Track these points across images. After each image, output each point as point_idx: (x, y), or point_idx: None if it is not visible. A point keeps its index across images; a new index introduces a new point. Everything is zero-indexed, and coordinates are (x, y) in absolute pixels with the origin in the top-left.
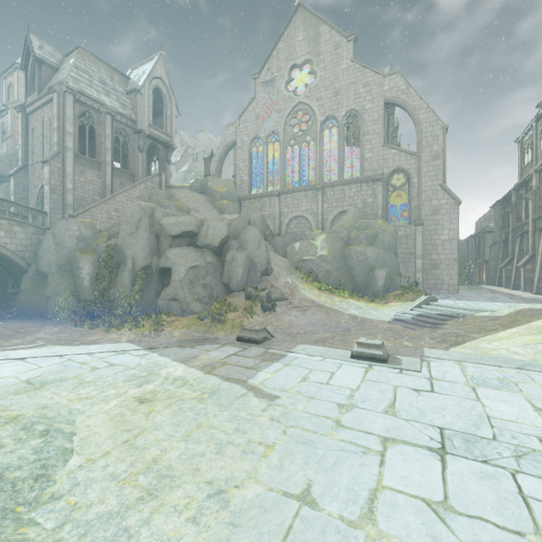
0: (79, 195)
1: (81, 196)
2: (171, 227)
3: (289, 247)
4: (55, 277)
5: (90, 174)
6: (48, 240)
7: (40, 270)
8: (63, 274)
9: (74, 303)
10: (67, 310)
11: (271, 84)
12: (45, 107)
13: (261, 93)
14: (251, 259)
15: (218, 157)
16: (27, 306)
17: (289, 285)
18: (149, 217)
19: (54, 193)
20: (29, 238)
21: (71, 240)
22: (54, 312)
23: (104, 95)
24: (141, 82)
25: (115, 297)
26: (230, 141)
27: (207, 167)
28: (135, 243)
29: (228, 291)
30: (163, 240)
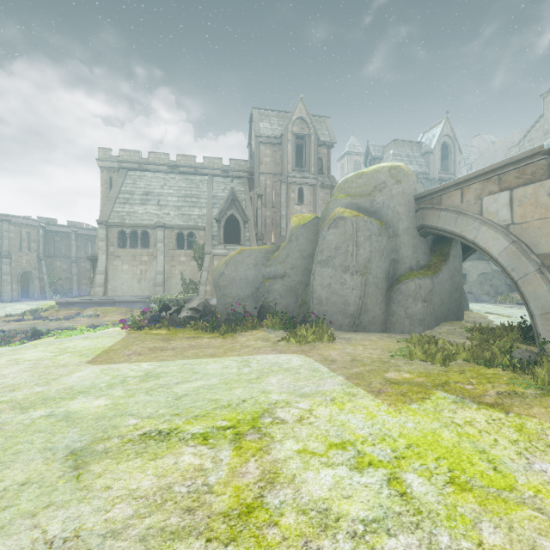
0: None
1: None
2: None
3: None
4: None
5: None
6: None
7: None
8: None
9: None
10: None
11: None
12: None
13: None
14: None
15: None
16: None
17: None
18: None
19: None
20: None
21: None
22: None
23: (409, 165)
24: (433, 146)
25: None
26: None
27: None
28: None
29: (510, 290)
30: None
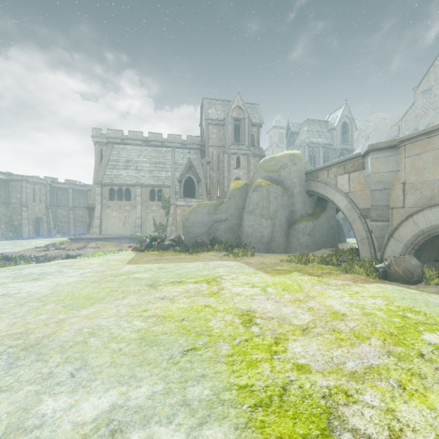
0: None
1: None
2: None
3: None
4: None
5: None
6: None
7: None
8: None
9: None
10: None
11: (428, 91)
12: None
13: (419, 99)
14: None
15: None
16: None
17: None
18: None
19: None
20: None
21: None
22: None
23: (318, 138)
24: (336, 124)
25: None
26: (394, 136)
27: None
28: None
29: None
30: None
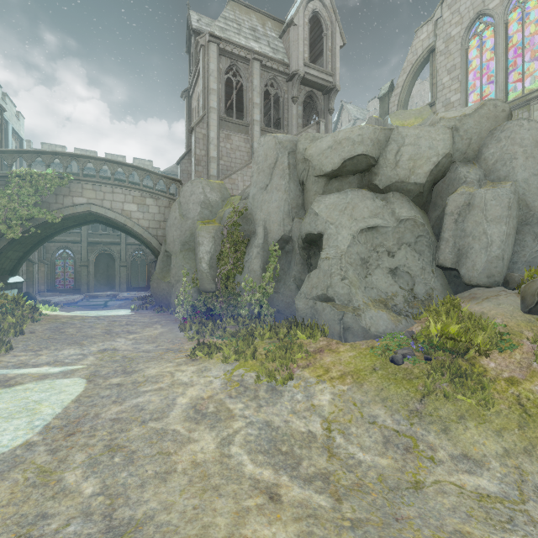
0: (224, 165)
1: (227, 167)
2: (323, 157)
3: None
4: (177, 258)
5: (236, 138)
6: (174, 210)
7: (167, 250)
8: (185, 255)
9: (194, 294)
10: (187, 303)
11: None
12: (199, 79)
13: None
14: (524, 204)
15: (402, 85)
16: (159, 294)
17: None
18: (289, 153)
19: (199, 165)
20: (162, 212)
21: (195, 208)
22: (176, 305)
23: (253, 41)
24: (294, 9)
25: (241, 289)
26: (424, 49)
27: (383, 108)
28: (267, 200)
29: (451, 286)
30: (309, 187)
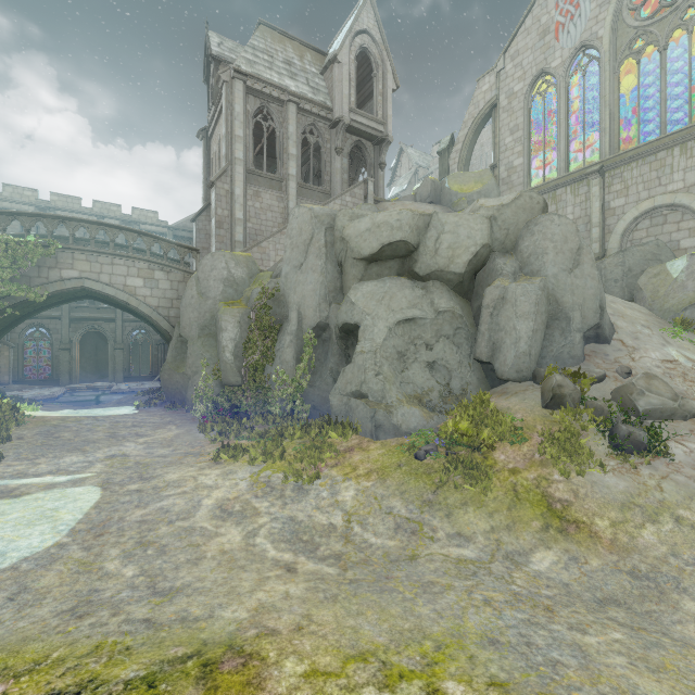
0: (252, 228)
1: (256, 230)
2: (361, 239)
3: (645, 275)
4: (195, 345)
5: (267, 196)
6: (191, 287)
7: (182, 335)
8: (205, 341)
9: (216, 388)
10: (207, 399)
11: None
12: (221, 119)
13: None
14: (554, 299)
15: (463, 140)
16: (171, 388)
17: (682, 370)
18: (326, 230)
19: (221, 228)
20: (174, 288)
21: (216, 286)
22: (193, 402)
23: (288, 78)
24: (338, 44)
25: (272, 382)
26: (486, 103)
27: (443, 165)
28: (301, 281)
29: (488, 380)
30: (347, 270)
